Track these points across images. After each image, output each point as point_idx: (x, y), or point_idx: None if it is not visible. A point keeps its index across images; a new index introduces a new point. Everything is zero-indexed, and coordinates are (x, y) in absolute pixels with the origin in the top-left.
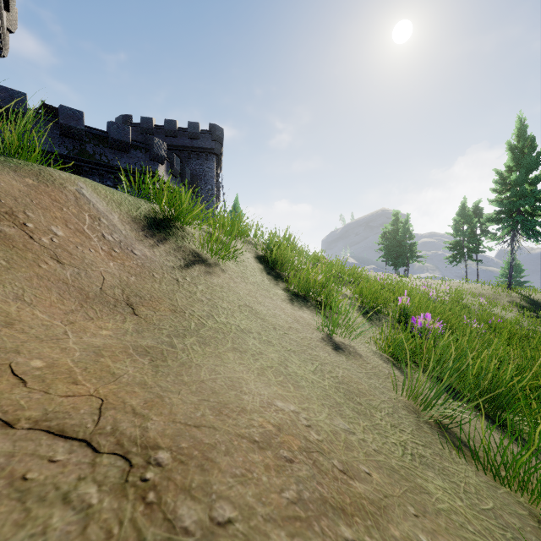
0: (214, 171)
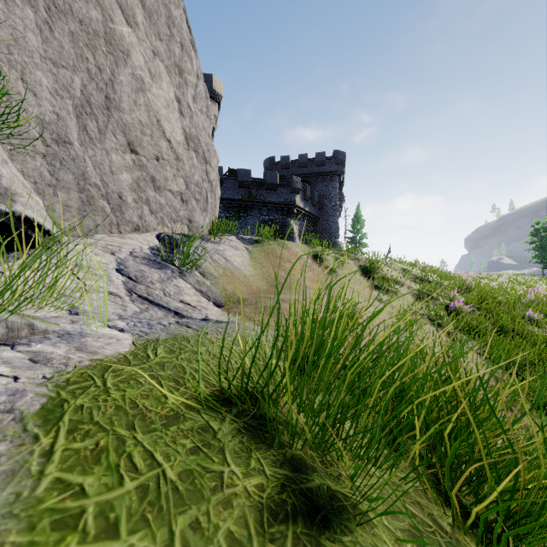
0: (337, 189)
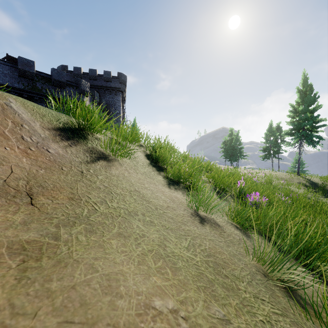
0: (120, 102)
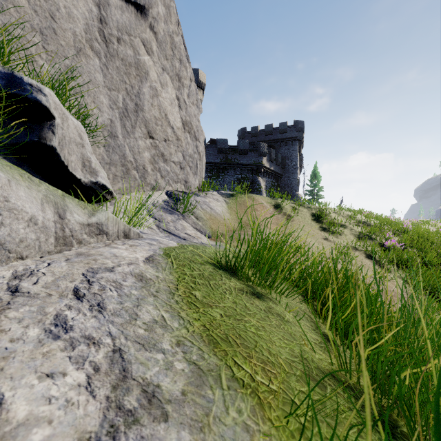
0: (297, 152)
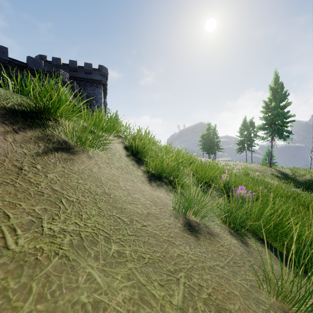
0: (101, 94)
